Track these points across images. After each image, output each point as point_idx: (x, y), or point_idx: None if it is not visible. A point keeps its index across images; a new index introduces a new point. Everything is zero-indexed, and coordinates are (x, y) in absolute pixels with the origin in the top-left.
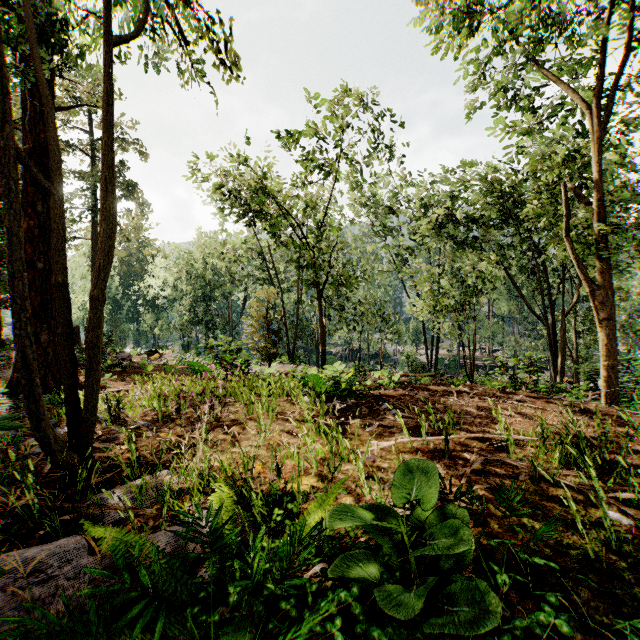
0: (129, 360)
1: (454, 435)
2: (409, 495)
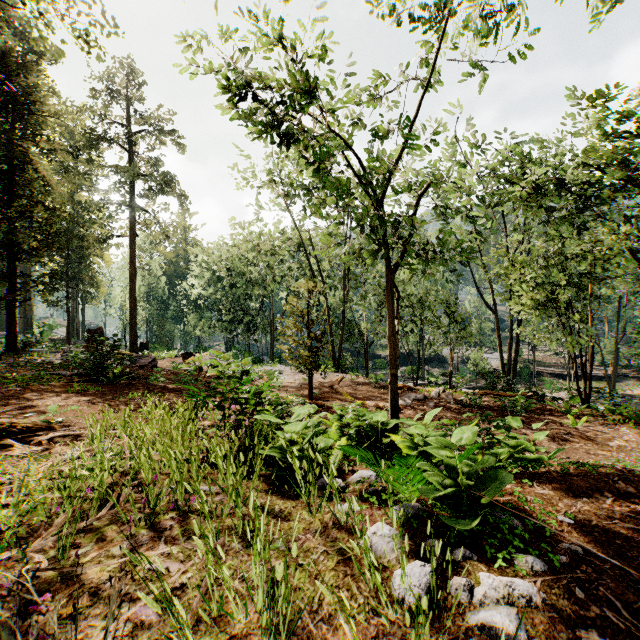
0: (151, 366)
1: None
2: None
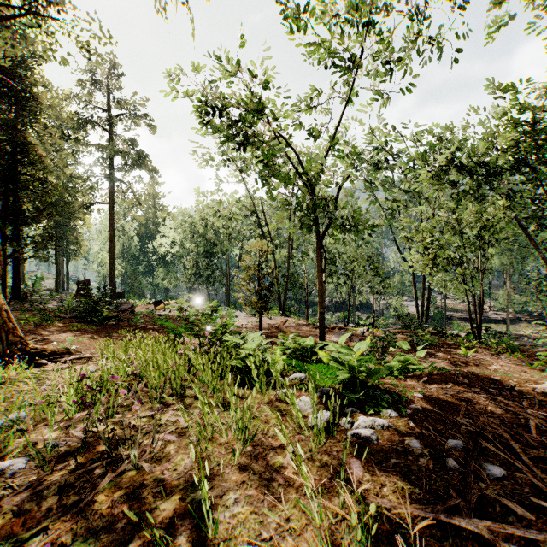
0: (131, 311)
1: None
2: None
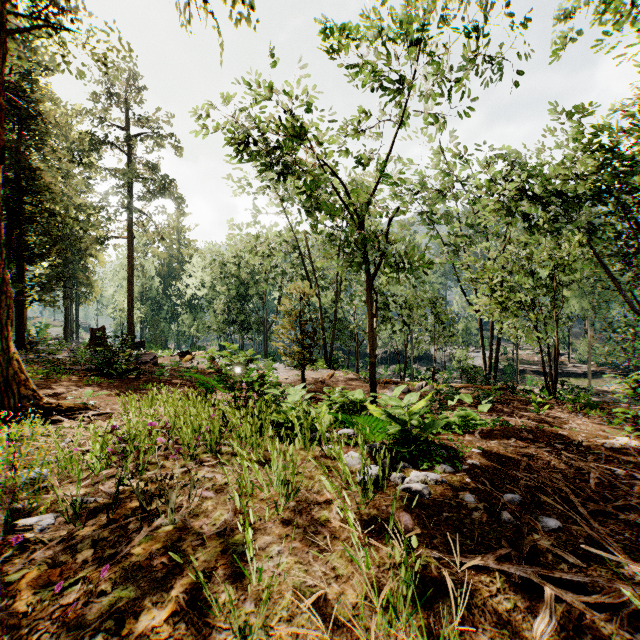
0: (153, 363)
1: None
2: None
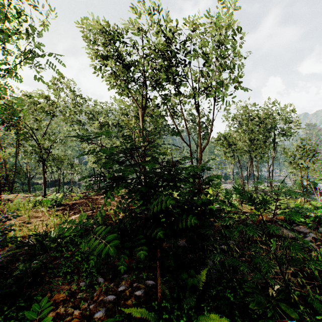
0: None
1: (96, 210)
2: (82, 218)
